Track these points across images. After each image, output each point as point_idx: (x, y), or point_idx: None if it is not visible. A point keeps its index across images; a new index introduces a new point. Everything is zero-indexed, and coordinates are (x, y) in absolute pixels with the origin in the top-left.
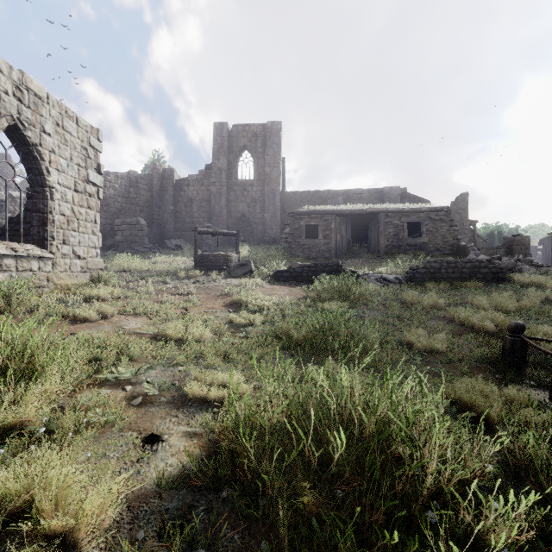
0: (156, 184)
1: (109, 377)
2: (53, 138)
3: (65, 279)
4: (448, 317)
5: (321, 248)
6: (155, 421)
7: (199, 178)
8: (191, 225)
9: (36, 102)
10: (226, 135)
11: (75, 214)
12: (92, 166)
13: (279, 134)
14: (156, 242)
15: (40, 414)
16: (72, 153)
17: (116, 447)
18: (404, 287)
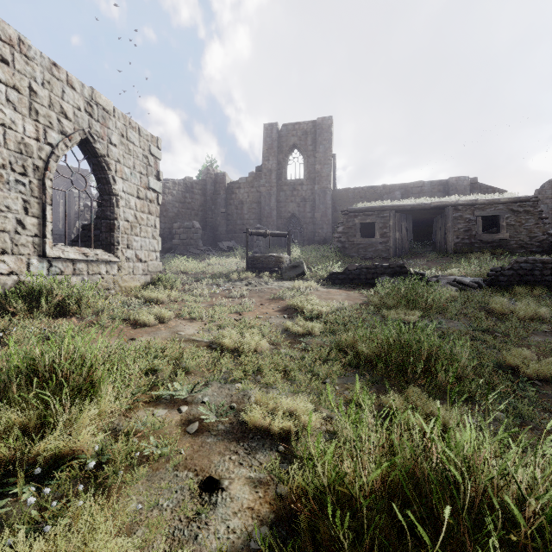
0: (209, 188)
1: (164, 393)
2: (119, 149)
3: (128, 282)
4: None
5: (378, 248)
6: (213, 457)
7: (250, 180)
8: (241, 227)
9: (104, 115)
10: (276, 136)
11: (137, 219)
12: (152, 173)
13: (330, 130)
14: (209, 244)
15: (93, 442)
16: (134, 162)
17: (170, 493)
18: (487, 292)
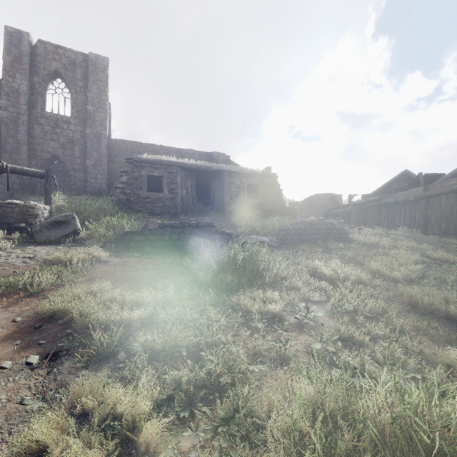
0: None
1: None
2: None
3: None
4: (390, 298)
5: (166, 203)
6: None
7: None
8: None
9: None
10: (27, 49)
11: None
12: None
13: (106, 72)
14: None
15: None
16: None
17: None
18: (293, 253)
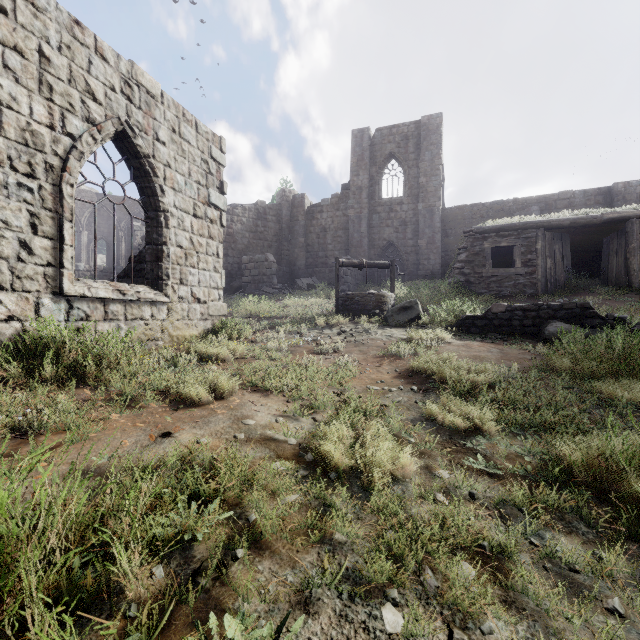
0: (285, 214)
1: None
2: (169, 148)
3: (182, 330)
4: None
5: (518, 281)
6: None
7: (334, 201)
8: (324, 260)
9: (148, 101)
10: (367, 144)
11: (194, 245)
12: (214, 183)
13: (439, 131)
14: (285, 282)
15: None
16: (190, 168)
17: None
18: None
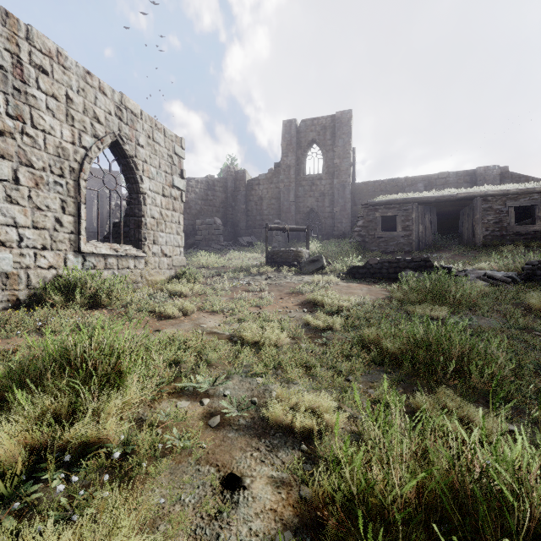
0: (230, 185)
1: (187, 385)
2: (146, 149)
3: (154, 276)
4: None
5: (399, 241)
6: (234, 453)
7: (269, 176)
8: (261, 222)
9: (132, 119)
10: (294, 132)
11: (163, 216)
12: (176, 172)
13: (350, 123)
14: (230, 240)
15: (119, 432)
16: (160, 162)
17: (192, 487)
18: (523, 288)
